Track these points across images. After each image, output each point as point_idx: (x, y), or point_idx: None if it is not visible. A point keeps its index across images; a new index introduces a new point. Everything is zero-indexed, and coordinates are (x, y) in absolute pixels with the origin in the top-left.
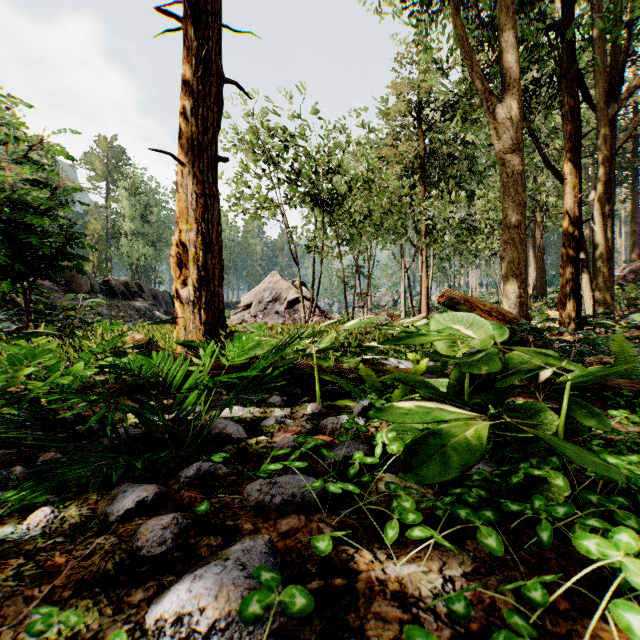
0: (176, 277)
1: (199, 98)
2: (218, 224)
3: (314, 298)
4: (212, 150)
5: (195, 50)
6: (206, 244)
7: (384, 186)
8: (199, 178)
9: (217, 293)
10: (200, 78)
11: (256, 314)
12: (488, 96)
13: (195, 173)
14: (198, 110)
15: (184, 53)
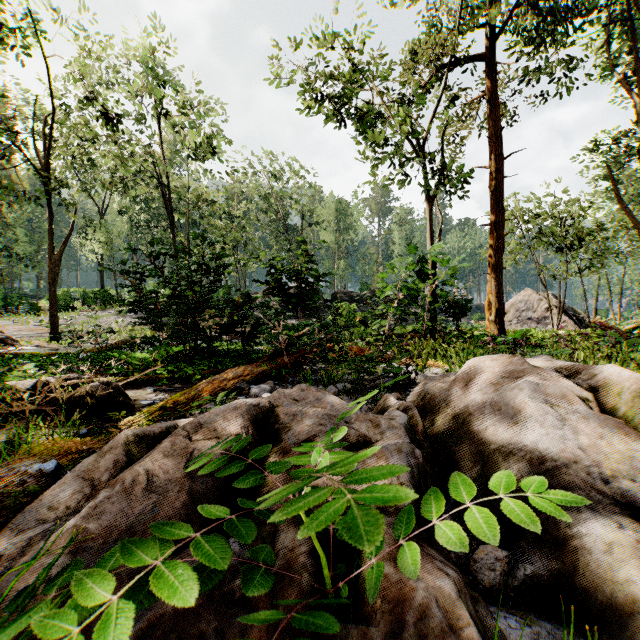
0: (487, 313)
1: (496, 252)
2: (502, 293)
3: (564, 307)
4: (500, 267)
5: (495, 236)
6: (499, 301)
7: (635, 214)
8: (496, 279)
9: (502, 318)
10: (497, 245)
11: (511, 320)
12: (637, 230)
13: (495, 277)
14: (496, 256)
15: (490, 236)
